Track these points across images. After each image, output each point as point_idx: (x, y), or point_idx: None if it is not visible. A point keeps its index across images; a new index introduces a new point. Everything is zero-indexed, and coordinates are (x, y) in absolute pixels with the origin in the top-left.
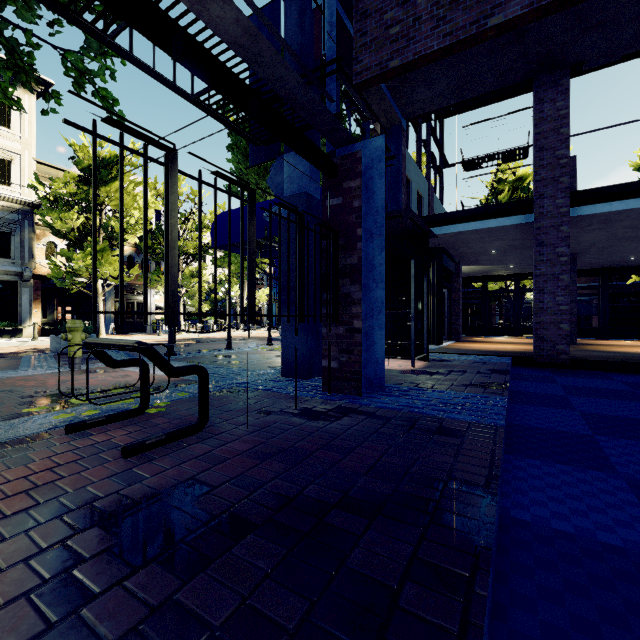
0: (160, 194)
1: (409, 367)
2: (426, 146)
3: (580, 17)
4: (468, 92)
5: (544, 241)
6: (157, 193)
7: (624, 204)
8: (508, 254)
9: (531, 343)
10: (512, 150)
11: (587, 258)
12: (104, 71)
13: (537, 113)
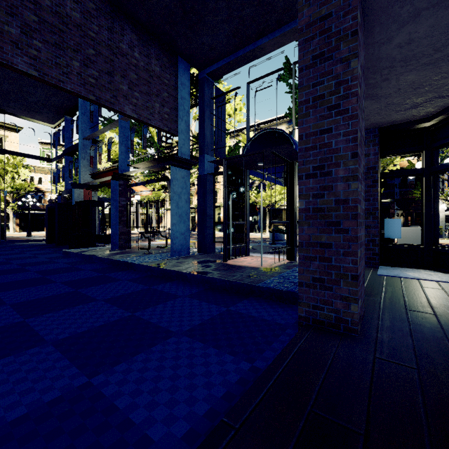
0: None
1: (232, 262)
2: None
3: None
4: None
5: None
6: None
7: None
8: None
9: None
10: None
11: None
12: None
13: None
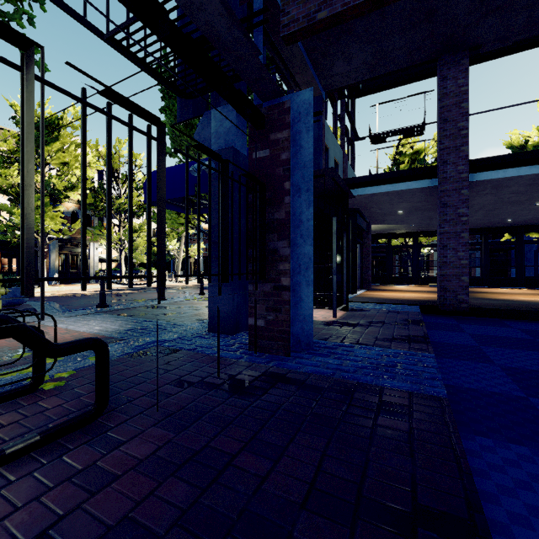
0: (102, 155)
1: (331, 318)
2: (341, 120)
3: (483, 0)
4: (381, 68)
5: (447, 203)
6: (99, 154)
7: (516, 171)
8: (411, 215)
9: (430, 291)
10: (411, 127)
11: (474, 219)
12: (21, 15)
13: (441, 89)
